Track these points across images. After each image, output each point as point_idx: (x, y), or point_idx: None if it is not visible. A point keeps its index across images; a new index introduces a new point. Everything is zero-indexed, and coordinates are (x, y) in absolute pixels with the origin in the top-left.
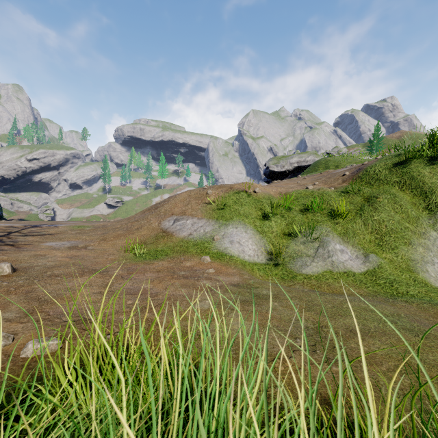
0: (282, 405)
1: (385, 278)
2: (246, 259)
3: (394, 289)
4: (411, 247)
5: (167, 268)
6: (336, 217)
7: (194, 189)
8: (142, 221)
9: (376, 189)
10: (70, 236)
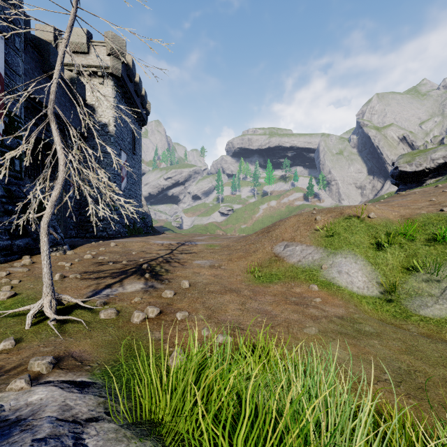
0: (358, 406)
1: None
2: (354, 291)
3: None
4: None
5: (281, 293)
6: None
7: (302, 214)
8: (257, 244)
9: None
10: (207, 255)
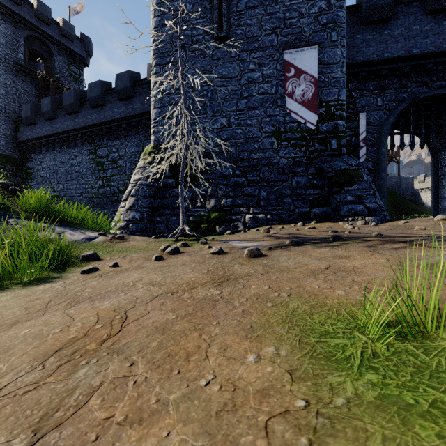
0: None
1: None
2: None
3: None
4: None
5: (171, 352)
6: None
7: None
8: None
9: None
10: None
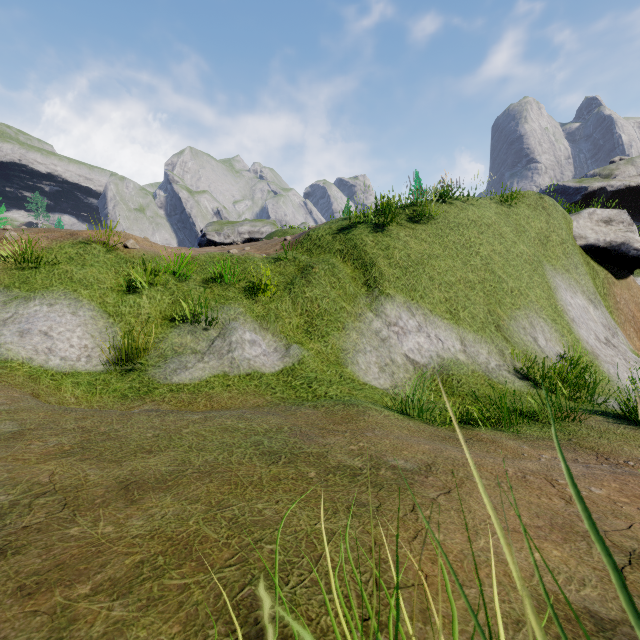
0: None
1: (305, 377)
2: (49, 366)
3: (312, 391)
4: (345, 333)
5: None
6: (257, 292)
7: None
8: None
9: (316, 258)
10: None
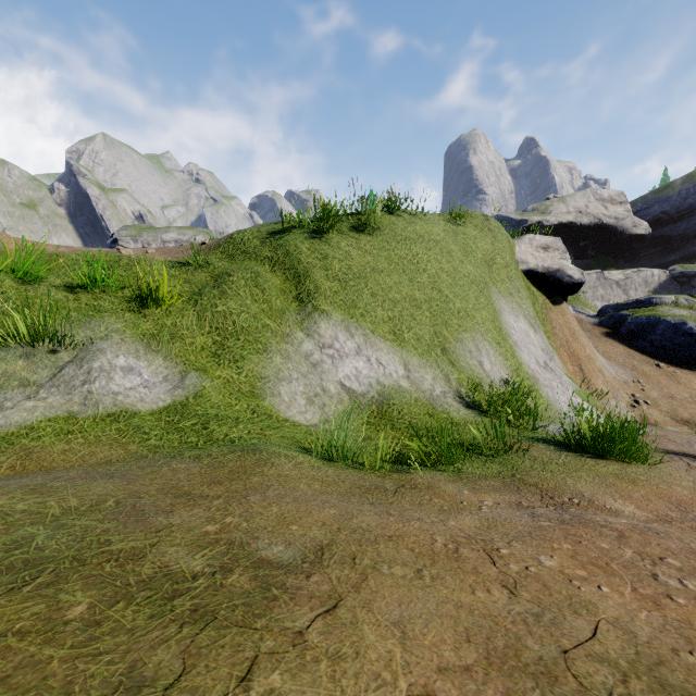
0: None
1: (201, 414)
2: None
3: (206, 434)
4: (266, 356)
5: None
6: (148, 303)
7: None
8: None
9: (237, 265)
10: None
